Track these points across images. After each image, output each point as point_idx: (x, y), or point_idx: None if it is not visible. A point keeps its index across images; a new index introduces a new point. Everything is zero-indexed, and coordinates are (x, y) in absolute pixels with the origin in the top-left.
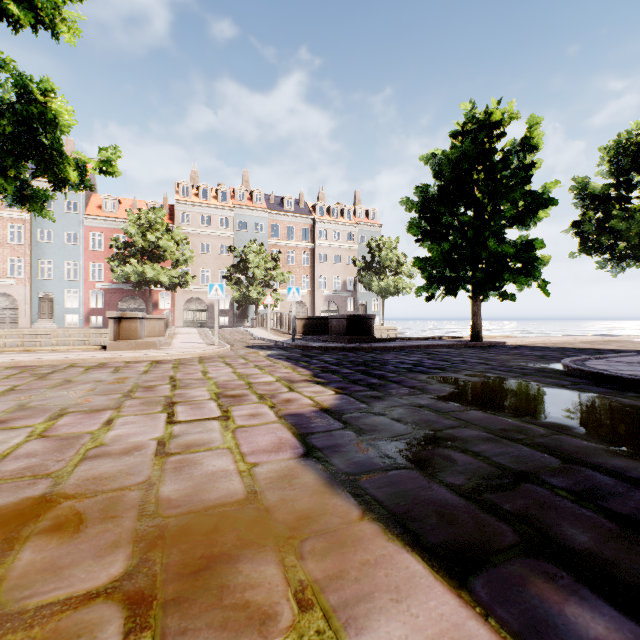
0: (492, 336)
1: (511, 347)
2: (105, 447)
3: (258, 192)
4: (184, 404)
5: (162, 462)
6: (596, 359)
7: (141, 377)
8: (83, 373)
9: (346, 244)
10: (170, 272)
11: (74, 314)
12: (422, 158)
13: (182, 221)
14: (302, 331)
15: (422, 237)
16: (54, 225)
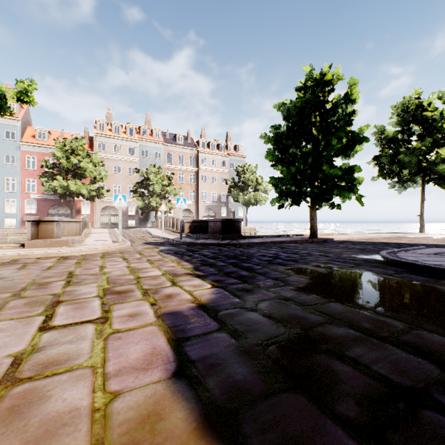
0: (323, 234)
1: (338, 242)
2: None
3: (157, 130)
4: (68, 303)
5: None
6: (403, 251)
7: (42, 273)
8: None
9: (221, 169)
10: (89, 186)
11: (12, 218)
12: (275, 106)
13: (100, 149)
14: (188, 231)
15: (276, 162)
16: None
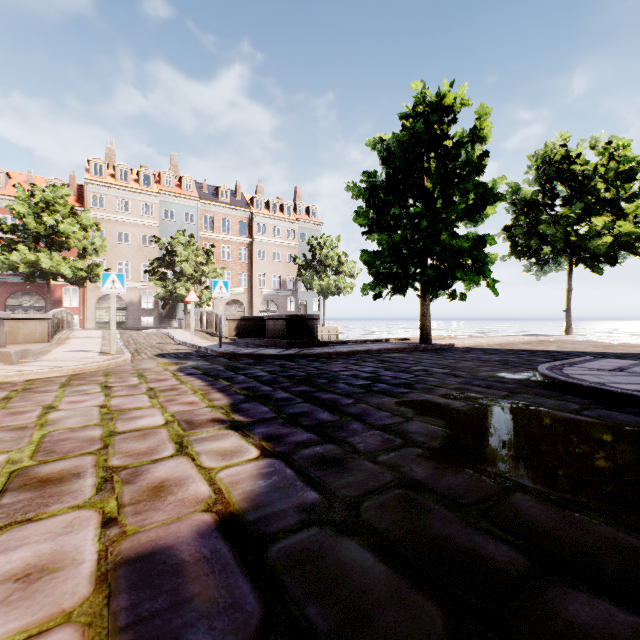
0: (437, 337)
1: (462, 350)
2: None
3: (188, 179)
4: None
5: None
6: (569, 366)
7: None
8: None
9: (286, 241)
10: (74, 263)
11: None
12: (369, 143)
13: (95, 205)
14: (235, 333)
15: (370, 229)
16: None
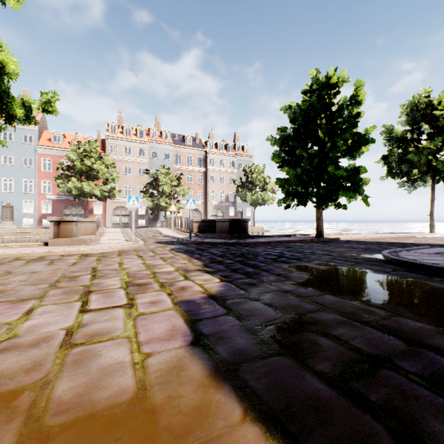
0: (330, 234)
1: (344, 242)
2: (17, 339)
3: (166, 131)
4: (98, 293)
5: (64, 354)
6: (405, 251)
7: (69, 268)
8: (23, 265)
9: (228, 169)
10: (102, 187)
11: (30, 218)
12: (282, 108)
13: (111, 151)
14: (197, 230)
15: (282, 164)
16: (14, 152)
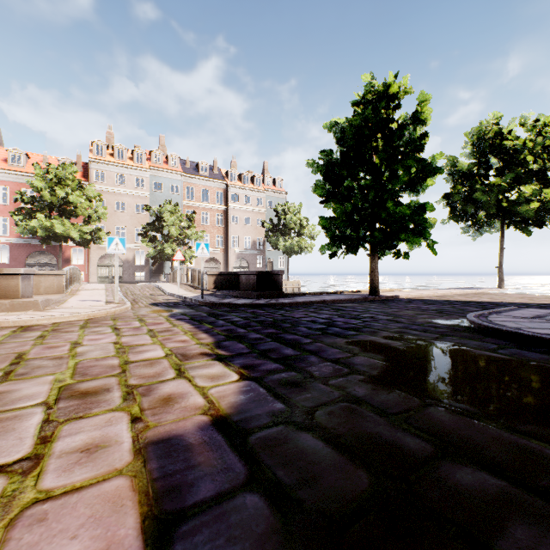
0: (385, 290)
1: (406, 301)
2: None
3: (174, 156)
4: None
5: None
6: (494, 314)
7: None
8: None
9: (256, 208)
10: (81, 228)
11: None
12: (326, 126)
13: (97, 180)
14: (213, 286)
15: (327, 198)
16: None
